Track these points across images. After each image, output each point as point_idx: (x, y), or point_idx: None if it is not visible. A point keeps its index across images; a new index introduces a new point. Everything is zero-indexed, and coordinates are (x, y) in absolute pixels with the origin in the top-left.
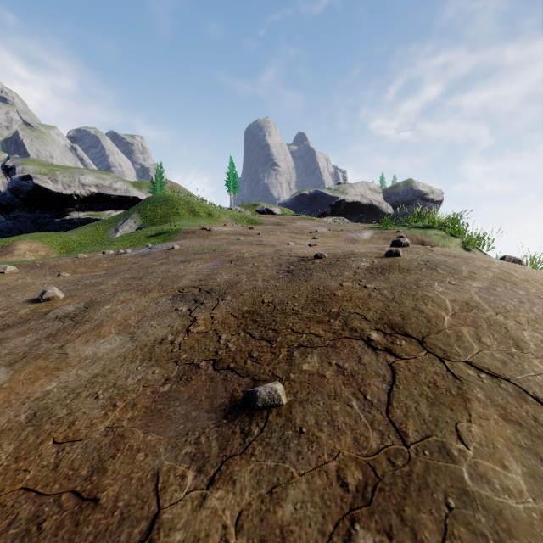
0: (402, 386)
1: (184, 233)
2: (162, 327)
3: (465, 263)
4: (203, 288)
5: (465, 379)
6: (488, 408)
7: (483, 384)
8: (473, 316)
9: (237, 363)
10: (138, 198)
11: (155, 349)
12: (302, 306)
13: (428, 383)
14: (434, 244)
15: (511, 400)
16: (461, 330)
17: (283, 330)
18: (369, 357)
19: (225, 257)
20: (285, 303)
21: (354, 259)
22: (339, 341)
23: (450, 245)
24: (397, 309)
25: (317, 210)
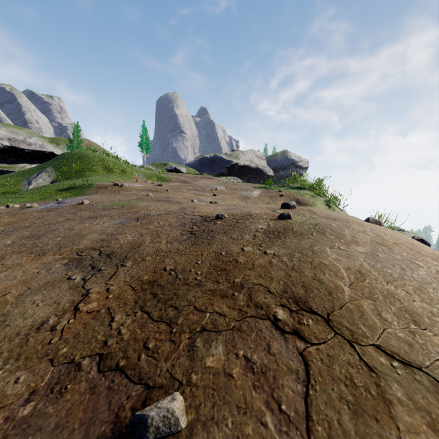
0: (318, 386)
1: (96, 188)
2: (46, 304)
3: (345, 227)
4: (103, 250)
5: (380, 371)
6: (413, 414)
7: (398, 377)
8: (369, 287)
9: (129, 359)
10: (54, 153)
11: (29, 339)
12: (205, 275)
13: (345, 380)
14: (306, 202)
15: (431, 398)
16: (361, 304)
17: (185, 307)
18: (278, 344)
19: (132, 214)
20: (188, 271)
21: (252, 221)
22: (245, 322)
23: (318, 203)
24: (298, 279)
25: (216, 171)
